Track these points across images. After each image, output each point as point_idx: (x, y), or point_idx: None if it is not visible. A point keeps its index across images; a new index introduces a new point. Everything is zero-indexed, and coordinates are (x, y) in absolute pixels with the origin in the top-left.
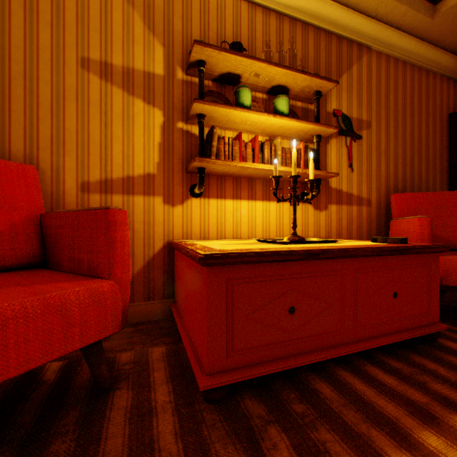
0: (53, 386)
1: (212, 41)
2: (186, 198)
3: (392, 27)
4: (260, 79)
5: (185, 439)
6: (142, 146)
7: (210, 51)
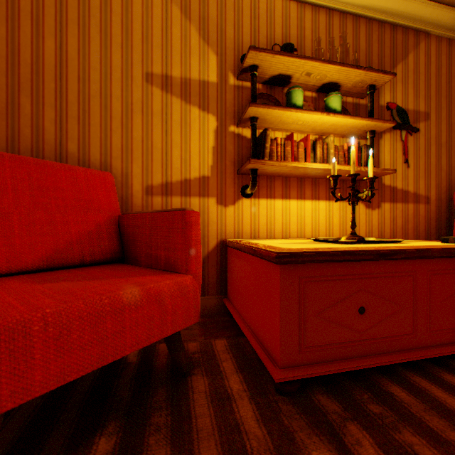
0: (137, 367)
1: (262, 44)
2: (237, 198)
3: None
4: (311, 78)
5: (267, 425)
6: (197, 151)
7: (264, 55)
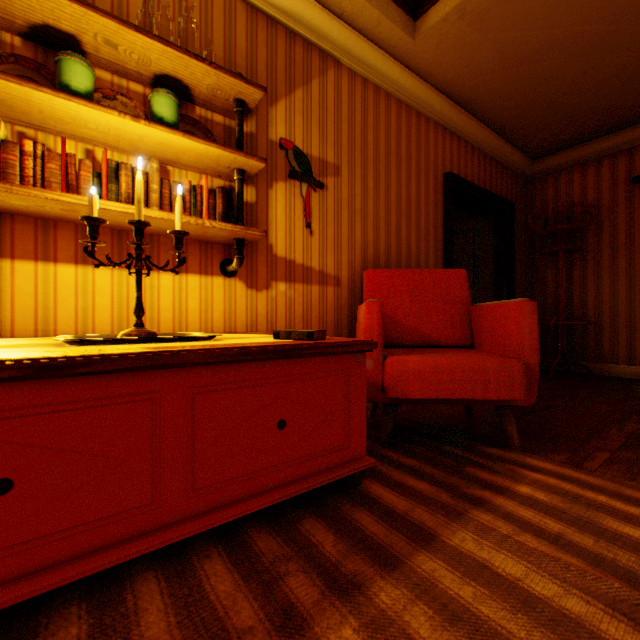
0: None
1: None
2: None
3: (368, 39)
4: (124, 54)
5: None
6: None
7: None
